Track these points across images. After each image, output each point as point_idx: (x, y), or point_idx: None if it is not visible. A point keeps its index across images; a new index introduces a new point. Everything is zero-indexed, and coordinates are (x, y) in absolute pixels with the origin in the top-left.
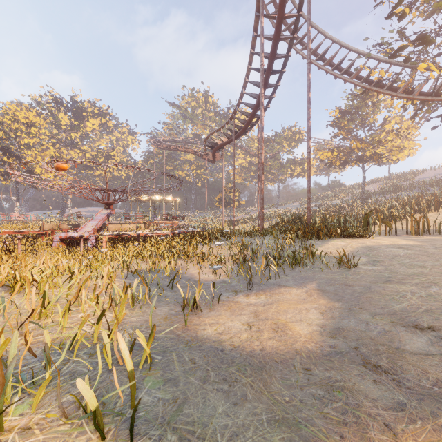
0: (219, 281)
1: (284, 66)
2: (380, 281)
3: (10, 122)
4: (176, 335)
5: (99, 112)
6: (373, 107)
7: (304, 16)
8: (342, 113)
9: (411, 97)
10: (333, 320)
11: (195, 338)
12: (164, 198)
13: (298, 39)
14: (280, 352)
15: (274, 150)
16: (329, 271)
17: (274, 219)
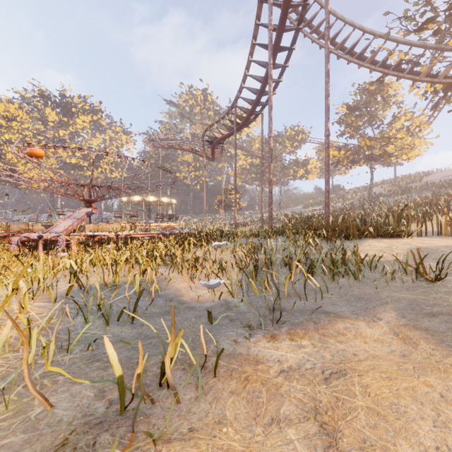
0: (218, 302)
1: (294, 43)
2: None
3: None
4: None
5: (90, 108)
6: (383, 102)
7: None
8: (350, 109)
9: (436, 81)
10: None
11: None
12: (158, 199)
13: (305, 21)
14: None
15: (276, 151)
16: (398, 284)
17: (278, 222)
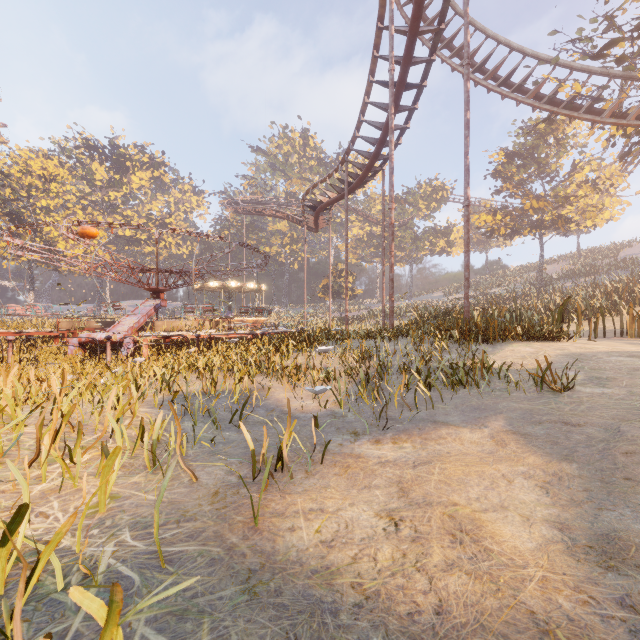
0: (324, 412)
1: (425, 77)
2: (632, 416)
3: (21, 175)
4: (225, 550)
5: (149, 161)
6: (557, 146)
7: (454, 5)
8: (510, 156)
9: (624, 123)
10: (580, 510)
11: (268, 557)
12: (242, 285)
13: (443, 41)
14: (491, 623)
15: (405, 215)
16: (522, 395)
17: (406, 316)
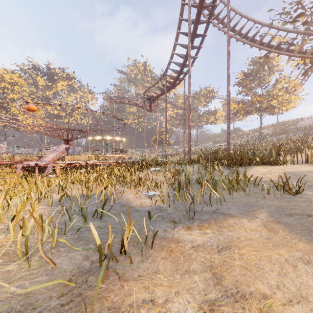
0: (154, 207)
1: (206, 31)
2: None
3: None
4: None
5: (66, 76)
6: (269, 70)
7: None
8: (246, 75)
9: (305, 56)
10: None
11: None
12: (113, 138)
13: (214, 15)
14: None
15: (194, 104)
16: (271, 196)
17: (195, 154)
